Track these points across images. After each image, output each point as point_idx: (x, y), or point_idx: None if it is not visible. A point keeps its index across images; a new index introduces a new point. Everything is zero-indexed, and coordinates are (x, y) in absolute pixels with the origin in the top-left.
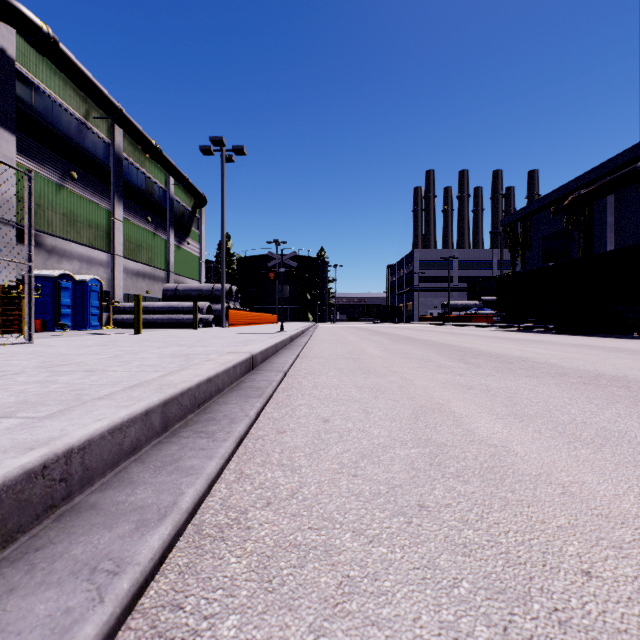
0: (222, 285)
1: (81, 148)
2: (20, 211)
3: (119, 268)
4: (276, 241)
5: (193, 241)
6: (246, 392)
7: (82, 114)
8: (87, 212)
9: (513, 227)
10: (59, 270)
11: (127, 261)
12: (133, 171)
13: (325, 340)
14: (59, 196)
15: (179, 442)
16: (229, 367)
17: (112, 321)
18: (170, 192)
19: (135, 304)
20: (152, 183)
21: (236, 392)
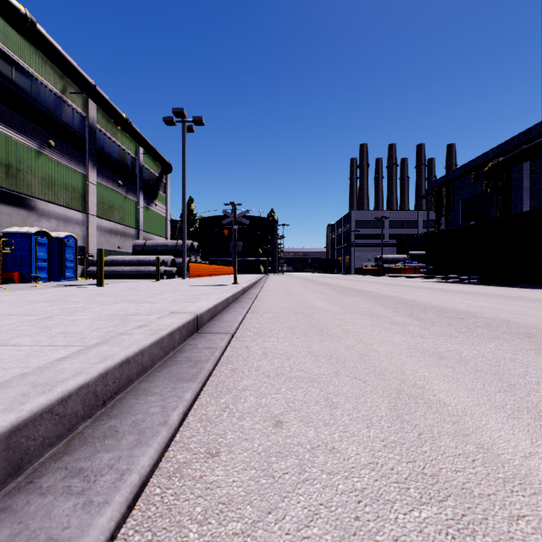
0: (183, 241)
1: (58, 119)
2: (1, 174)
3: (93, 226)
4: (232, 203)
5: (160, 203)
6: (180, 369)
7: (59, 89)
8: (64, 176)
9: (438, 191)
10: (36, 227)
11: (101, 220)
12: (106, 141)
13: (275, 291)
14: (38, 162)
15: (21, 511)
16: (162, 336)
17: (87, 273)
18: (139, 160)
19: (98, 258)
20: (123, 152)
21: (167, 369)
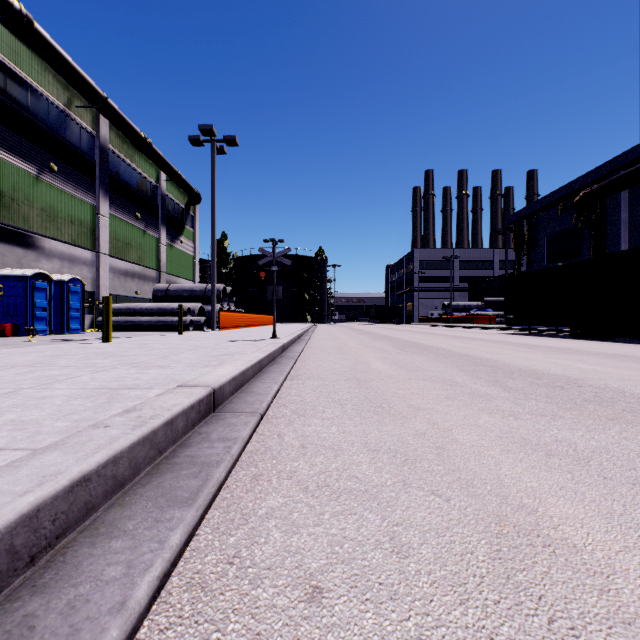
0: (212, 285)
1: (62, 139)
2: None
3: (105, 267)
4: (273, 240)
5: (187, 240)
6: (175, 481)
7: (63, 102)
8: (69, 207)
9: (519, 225)
10: (33, 269)
11: (114, 260)
12: (121, 165)
13: (323, 348)
14: (37, 189)
15: None
16: (153, 429)
17: (97, 323)
18: (162, 188)
19: (104, 308)
20: (142, 178)
21: (157, 481)
